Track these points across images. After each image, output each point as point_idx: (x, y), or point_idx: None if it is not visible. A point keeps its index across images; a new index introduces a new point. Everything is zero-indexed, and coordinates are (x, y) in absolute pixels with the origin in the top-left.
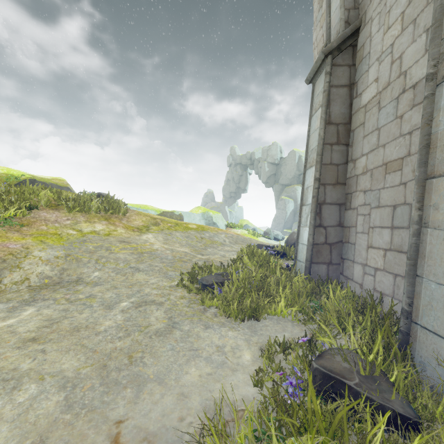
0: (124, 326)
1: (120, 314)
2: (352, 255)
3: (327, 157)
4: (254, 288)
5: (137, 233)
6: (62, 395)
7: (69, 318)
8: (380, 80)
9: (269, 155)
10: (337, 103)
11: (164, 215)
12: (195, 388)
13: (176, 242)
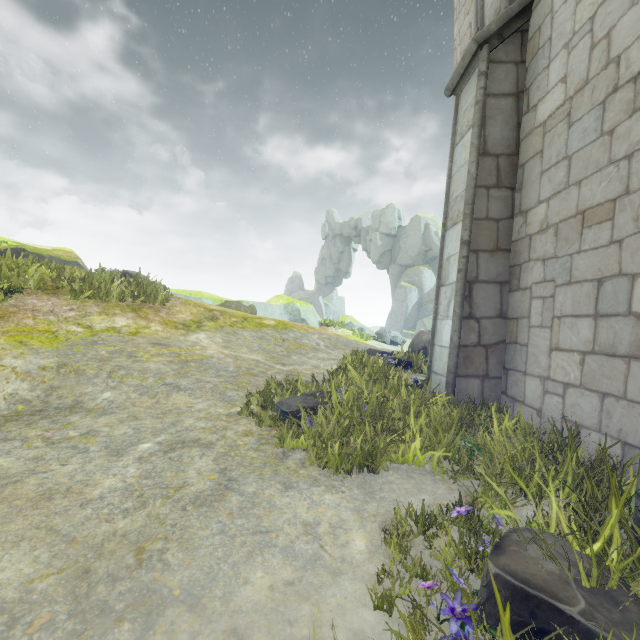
0: (138, 488)
1: (134, 465)
2: (523, 363)
3: (480, 207)
4: (367, 417)
5: (181, 331)
6: None
7: (40, 474)
8: (571, 79)
9: (382, 222)
10: (497, 122)
11: (227, 306)
12: (260, 617)
13: (243, 345)
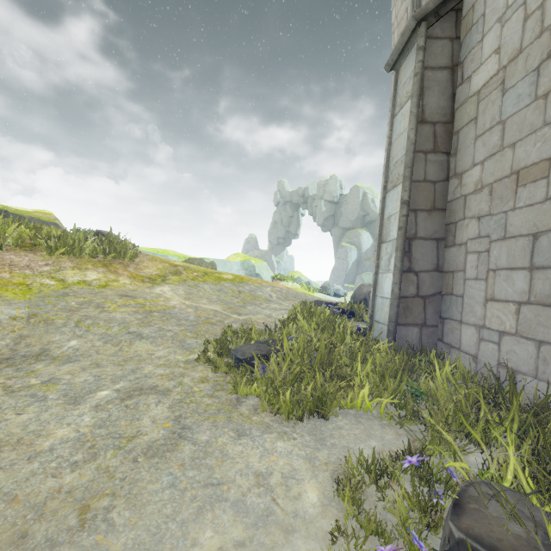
0: (90, 438)
1: (90, 414)
2: (459, 313)
3: (419, 170)
4: (317, 364)
5: (147, 284)
6: None
7: None
8: (504, 49)
9: (326, 191)
10: (434, 93)
11: (191, 263)
12: None
13: (203, 297)
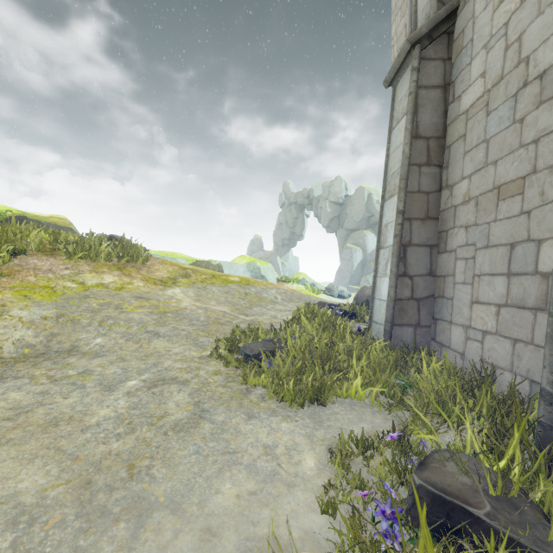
0: (127, 417)
1: (124, 398)
2: (449, 314)
3: (413, 182)
4: (317, 359)
5: (159, 287)
6: (7, 539)
7: (47, 405)
8: (489, 74)
9: (331, 192)
10: (427, 110)
11: (198, 265)
12: (229, 519)
13: (212, 299)
